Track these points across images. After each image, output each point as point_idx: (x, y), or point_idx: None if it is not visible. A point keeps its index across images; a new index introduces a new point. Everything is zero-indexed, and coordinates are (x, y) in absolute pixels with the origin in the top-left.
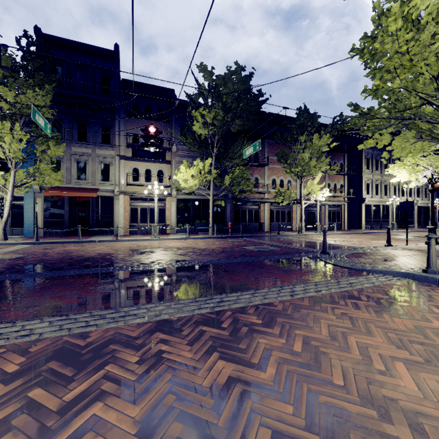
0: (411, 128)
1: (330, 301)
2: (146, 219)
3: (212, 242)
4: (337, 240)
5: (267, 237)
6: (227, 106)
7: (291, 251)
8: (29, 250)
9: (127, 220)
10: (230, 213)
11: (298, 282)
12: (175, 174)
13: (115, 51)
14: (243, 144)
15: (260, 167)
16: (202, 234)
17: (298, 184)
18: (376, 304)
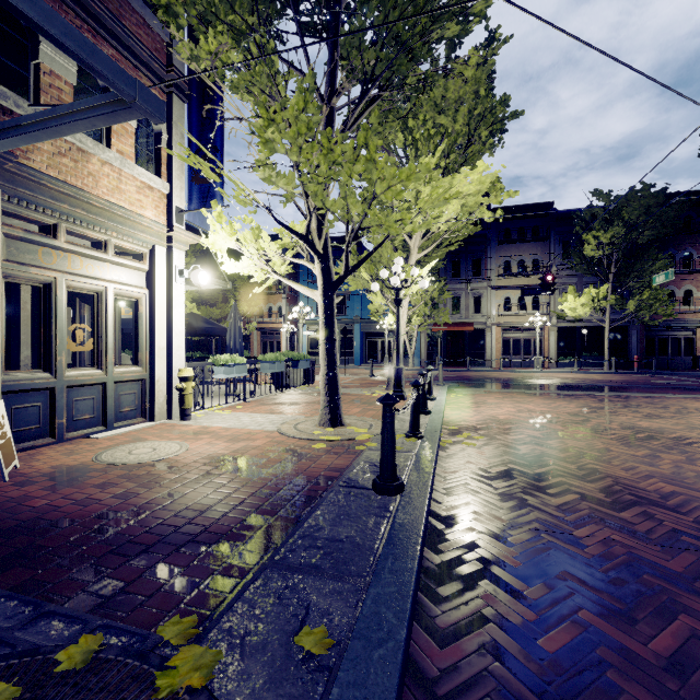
0: None
1: (696, 399)
2: (519, 351)
3: (609, 376)
4: None
5: (698, 376)
6: (630, 222)
7: None
8: (447, 373)
9: (499, 352)
10: (638, 343)
11: (684, 394)
12: (554, 299)
13: None
14: (657, 258)
15: (695, 274)
16: (593, 369)
17: None
18: None
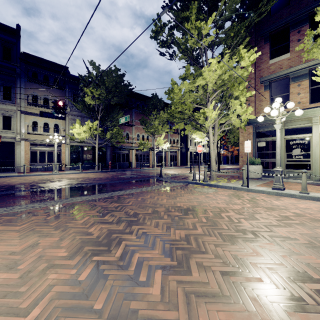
0: (189, 124)
1: (154, 191)
2: (44, 160)
3: (99, 174)
4: (171, 171)
5: (133, 171)
6: (108, 89)
7: (146, 177)
8: None
9: (27, 160)
10: (110, 156)
11: (145, 187)
12: (68, 128)
13: (17, 29)
14: (119, 113)
15: (129, 126)
16: (90, 170)
17: (153, 138)
18: (169, 190)
